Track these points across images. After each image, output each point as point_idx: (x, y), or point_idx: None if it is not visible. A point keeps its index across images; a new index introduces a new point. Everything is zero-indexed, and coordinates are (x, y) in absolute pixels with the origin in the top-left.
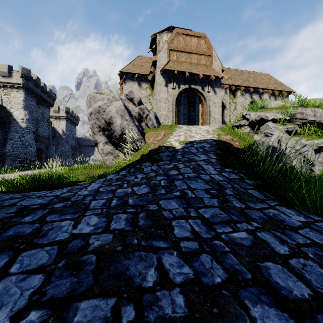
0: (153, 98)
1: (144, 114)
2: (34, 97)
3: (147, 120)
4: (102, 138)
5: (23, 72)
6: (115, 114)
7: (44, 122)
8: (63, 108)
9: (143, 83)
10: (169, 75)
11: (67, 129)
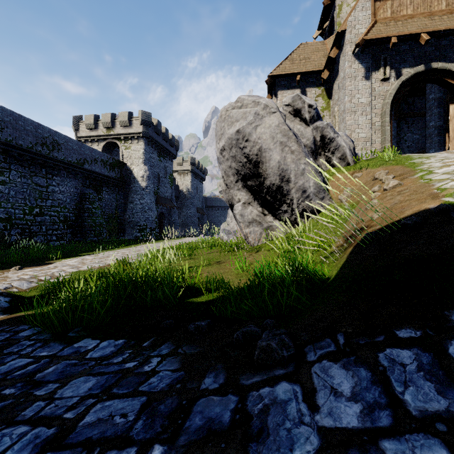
0: (331, 114)
1: (323, 139)
2: (155, 147)
3: (329, 152)
4: (241, 194)
5: (143, 117)
6: (269, 143)
7: (166, 179)
8: (188, 159)
9: (310, 89)
10: (375, 53)
11: (193, 187)
